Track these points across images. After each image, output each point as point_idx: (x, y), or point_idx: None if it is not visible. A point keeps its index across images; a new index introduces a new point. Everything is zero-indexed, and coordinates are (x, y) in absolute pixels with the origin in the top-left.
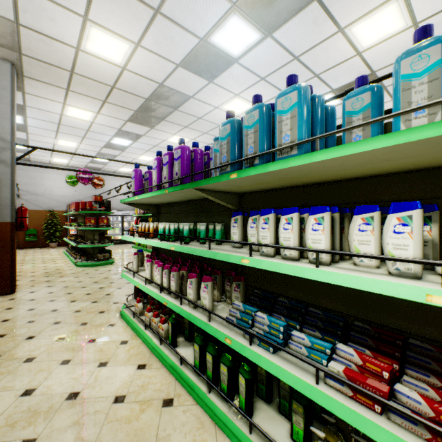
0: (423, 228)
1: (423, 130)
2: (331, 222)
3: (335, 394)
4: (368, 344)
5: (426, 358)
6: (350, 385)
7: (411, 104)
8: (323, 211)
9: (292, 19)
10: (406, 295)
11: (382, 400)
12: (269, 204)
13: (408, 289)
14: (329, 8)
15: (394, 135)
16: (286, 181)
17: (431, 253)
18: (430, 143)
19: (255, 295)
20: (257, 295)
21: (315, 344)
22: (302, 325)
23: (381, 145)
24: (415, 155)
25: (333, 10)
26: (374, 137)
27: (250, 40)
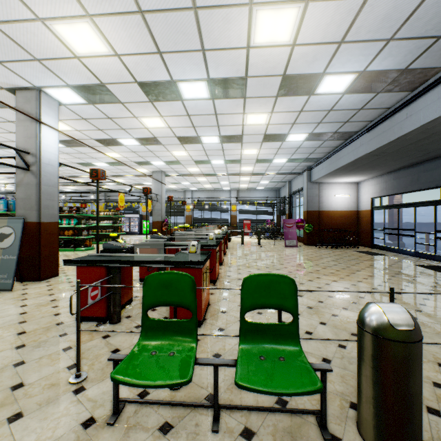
0: None
1: None
2: None
3: None
4: None
5: None
6: None
7: None
8: None
9: (8, 149)
10: None
11: None
12: None
13: None
14: None
15: None
16: None
17: None
18: None
19: None
20: None
21: None
22: None
23: None
24: None
25: None
26: None
27: None
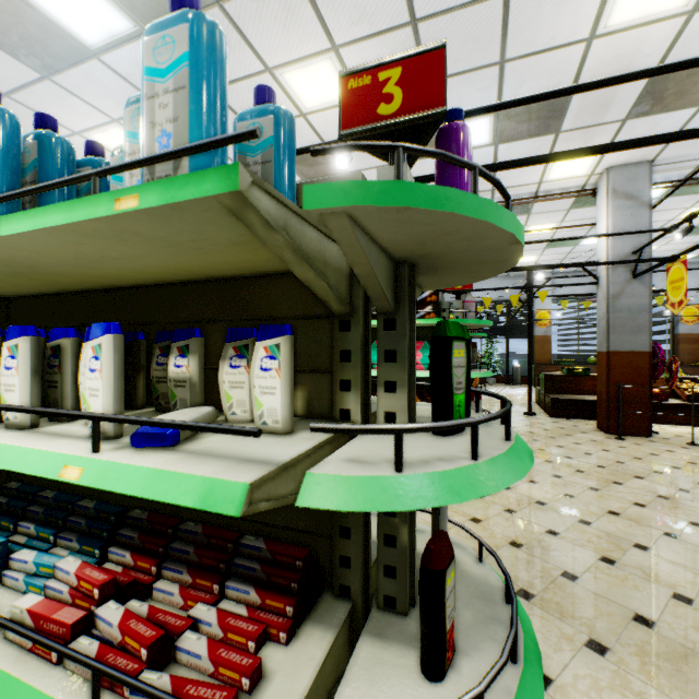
0: (119, 364)
1: (56, 213)
2: (36, 353)
3: (7, 653)
4: (135, 544)
5: (192, 545)
6: (16, 632)
7: (134, 178)
8: (18, 335)
9: None
10: (46, 471)
11: (45, 643)
12: (50, 321)
13: (54, 459)
14: (243, 29)
15: (33, 214)
16: (32, 279)
17: (189, 397)
18: (96, 236)
19: (6, 492)
20: (9, 491)
21: (42, 567)
22: (58, 534)
23: (23, 228)
24: (137, 255)
25: (250, 34)
26: (17, 214)
27: (113, 25)
